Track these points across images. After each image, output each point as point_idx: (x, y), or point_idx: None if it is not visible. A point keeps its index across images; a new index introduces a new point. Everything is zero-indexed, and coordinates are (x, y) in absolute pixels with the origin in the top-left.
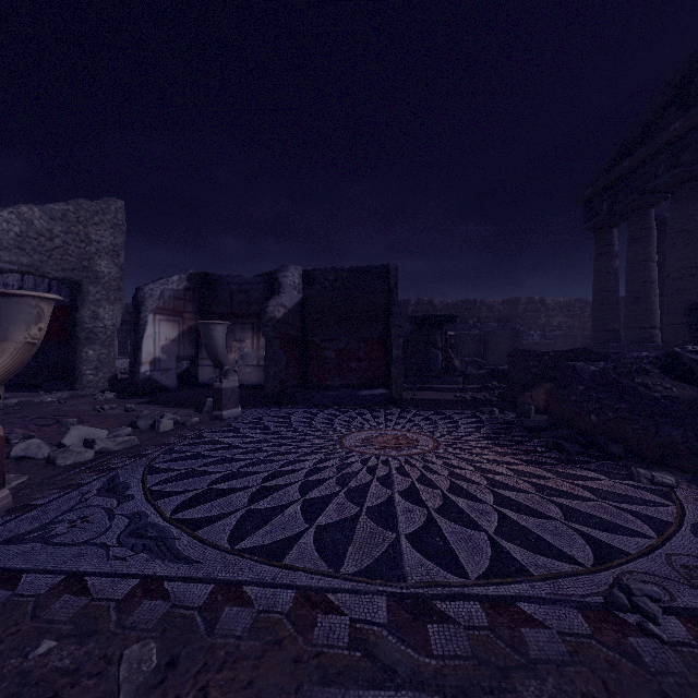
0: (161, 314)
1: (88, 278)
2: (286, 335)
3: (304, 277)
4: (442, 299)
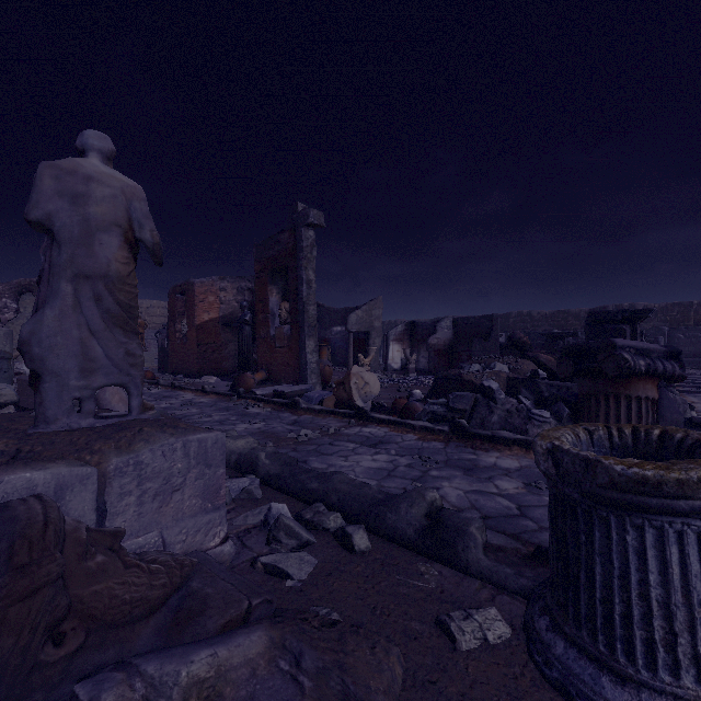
0: (395, 341)
1: (372, 330)
2: (438, 350)
3: (453, 322)
4: (646, 303)
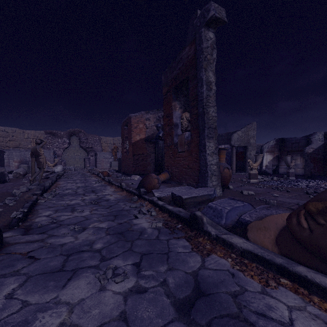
0: (268, 152)
1: (248, 145)
2: (313, 157)
3: (324, 135)
4: None
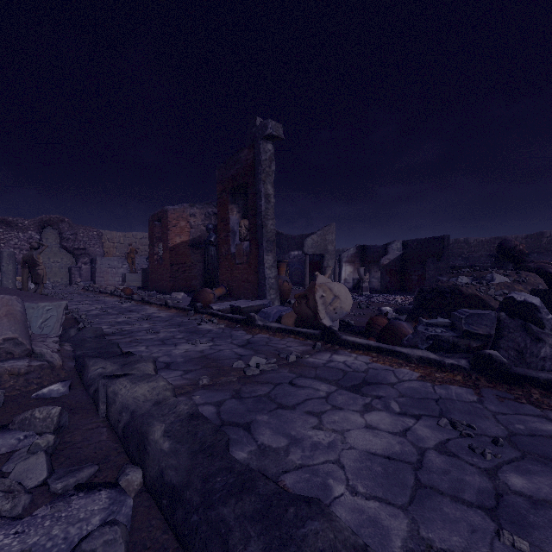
0: (347, 263)
1: (326, 252)
2: (390, 270)
3: (403, 244)
4: None
